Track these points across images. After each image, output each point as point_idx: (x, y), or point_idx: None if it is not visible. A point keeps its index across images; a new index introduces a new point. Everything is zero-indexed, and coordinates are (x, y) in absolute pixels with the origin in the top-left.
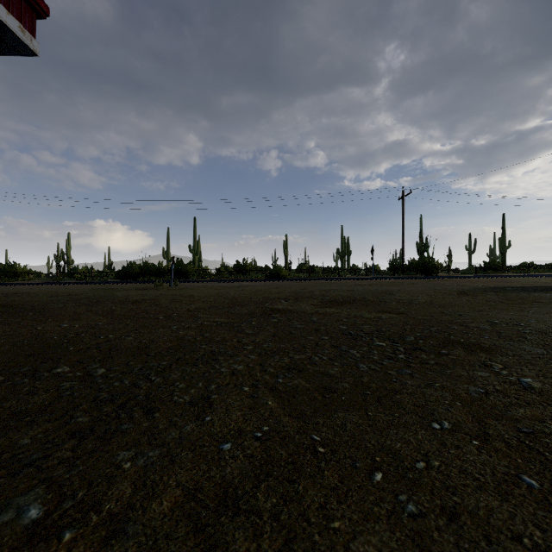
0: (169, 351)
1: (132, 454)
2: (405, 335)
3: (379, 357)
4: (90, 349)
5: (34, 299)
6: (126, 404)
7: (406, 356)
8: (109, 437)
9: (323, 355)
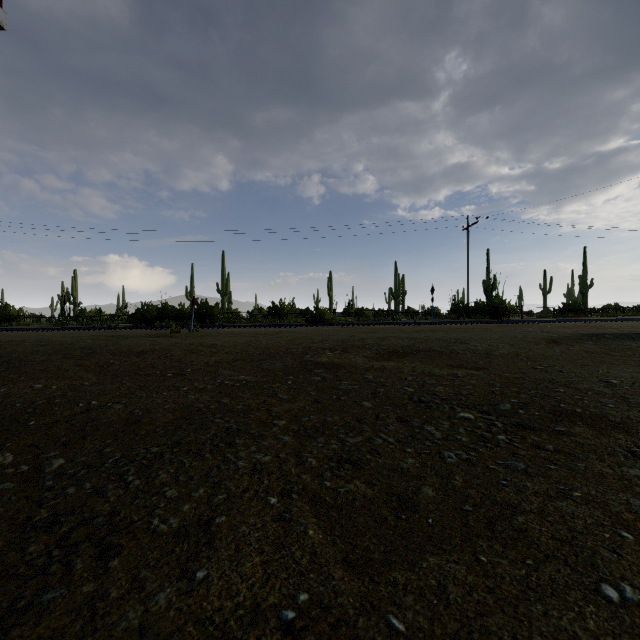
0: (167, 428)
1: None
2: (496, 401)
3: (469, 438)
4: (57, 424)
5: (16, 350)
6: (71, 534)
7: (509, 437)
8: (10, 624)
9: (387, 436)
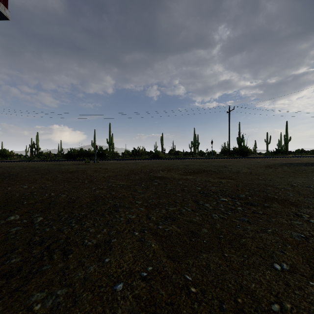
0: (87, 204)
1: (44, 294)
2: (239, 193)
3: (224, 209)
4: (36, 203)
5: (12, 170)
6: (50, 246)
7: (242, 208)
8: (31, 277)
9: (187, 208)
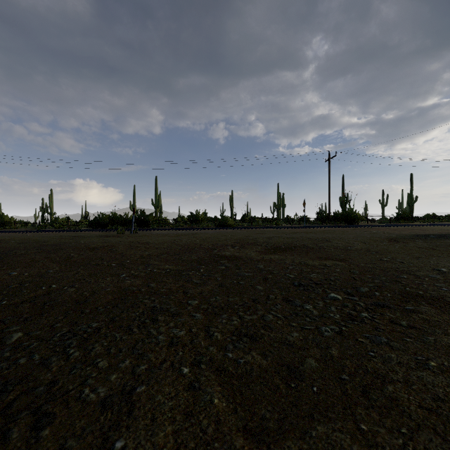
0: (107, 306)
1: None
2: (357, 285)
3: (339, 315)
4: (23, 304)
5: (3, 246)
6: (14, 402)
7: (370, 314)
8: None
9: (276, 313)
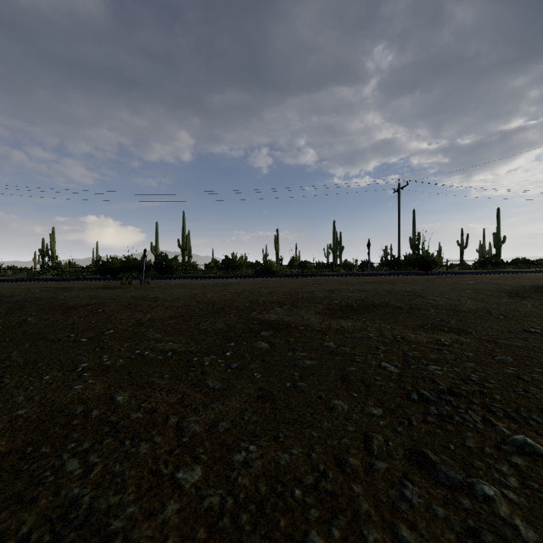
0: None
1: None
2: (541, 399)
3: None
4: None
5: None
6: None
7: None
8: None
9: (417, 536)
